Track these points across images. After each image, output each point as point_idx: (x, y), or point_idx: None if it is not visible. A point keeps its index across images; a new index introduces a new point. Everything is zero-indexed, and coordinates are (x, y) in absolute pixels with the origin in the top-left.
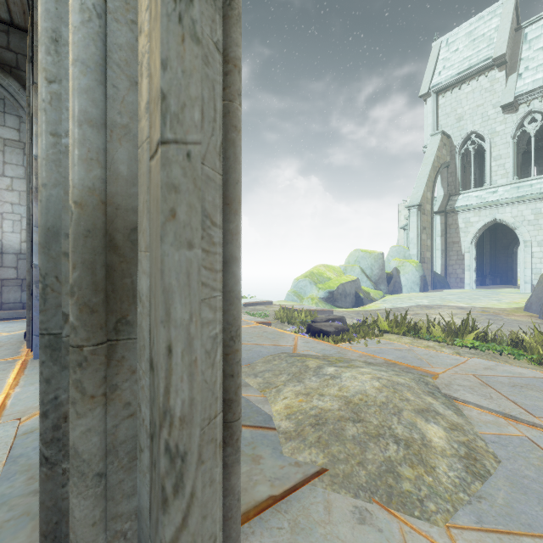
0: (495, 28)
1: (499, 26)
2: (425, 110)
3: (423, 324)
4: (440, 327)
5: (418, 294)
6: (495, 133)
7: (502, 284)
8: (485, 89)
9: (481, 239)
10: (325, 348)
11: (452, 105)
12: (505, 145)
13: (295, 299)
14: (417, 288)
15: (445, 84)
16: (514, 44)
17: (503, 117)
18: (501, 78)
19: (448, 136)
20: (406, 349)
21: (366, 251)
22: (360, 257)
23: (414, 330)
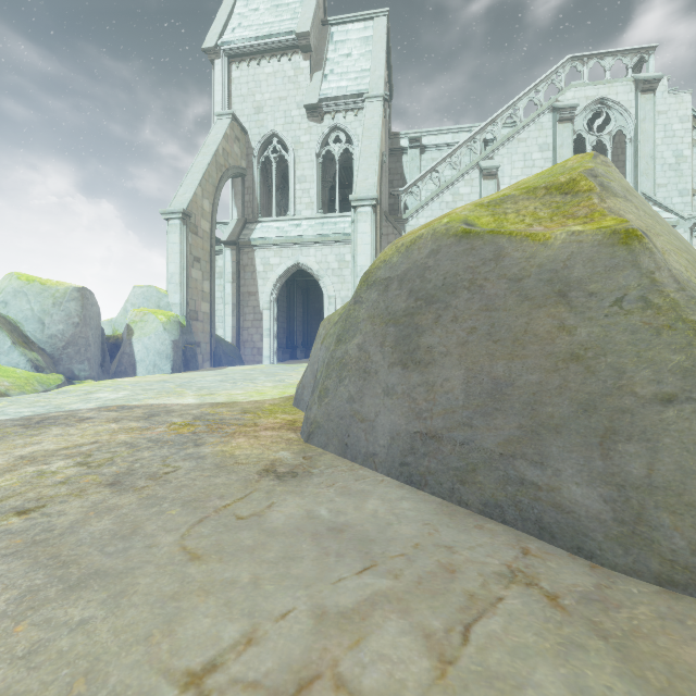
0: (300, 2)
1: None
2: (213, 79)
3: None
4: None
5: (156, 377)
6: (299, 144)
7: None
8: (289, 77)
9: (292, 298)
10: None
11: (250, 85)
12: (310, 164)
13: None
14: (166, 366)
15: (240, 47)
16: (321, 38)
17: (308, 124)
18: (306, 69)
19: (243, 128)
20: None
21: (31, 278)
22: (10, 291)
23: None
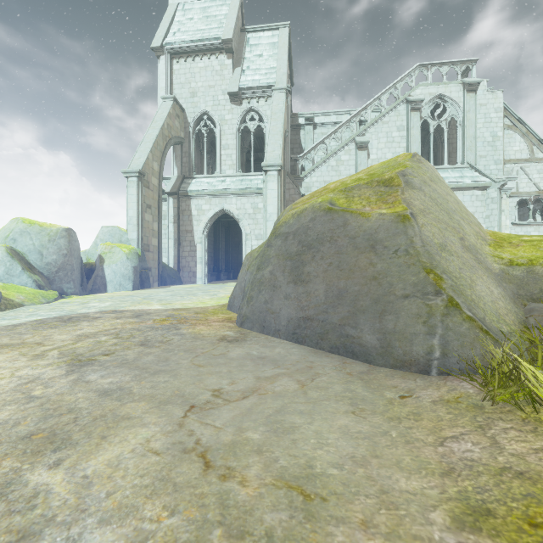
0: (225, 15)
1: (228, 14)
2: (159, 70)
3: None
4: None
5: (123, 293)
6: (224, 121)
7: (235, 279)
8: (216, 71)
9: (217, 234)
10: None
11: (187, 76)
12: (232, 136)
13: None
14: (129, 285)
15: (180, 47)
16: (240, 42)
17: (231, 106)
18: (229, 66)
19: (182, 108)
20: None
21: (32, 222)
22: (17, 231)
23: None
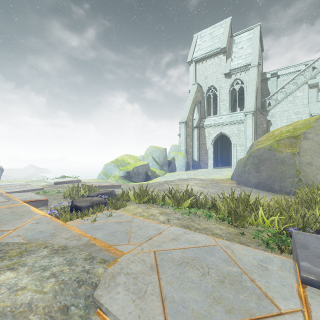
0: (221, 33)
1: (223, 33)
2: (190, 70)
3: (159, 195)
4: (171, 196)
5: (184, 172)
6: (221, 87)
7: (226, 166)
8: (217, 64)
9: (216, 143)
10: (45, 229)
11: (203, 70)
12: (226, 94)
13: (104, 178)
14: (184, 169)
15: (199, 58)
16: (230, 44)
17: (225, 80)
18: (224, 59)
19: (200, 86)
20: (127, 221)
21: (156, 147)
22: (152, 150)
23: (152, 200)
